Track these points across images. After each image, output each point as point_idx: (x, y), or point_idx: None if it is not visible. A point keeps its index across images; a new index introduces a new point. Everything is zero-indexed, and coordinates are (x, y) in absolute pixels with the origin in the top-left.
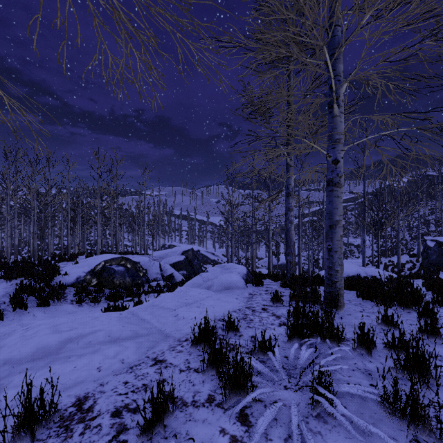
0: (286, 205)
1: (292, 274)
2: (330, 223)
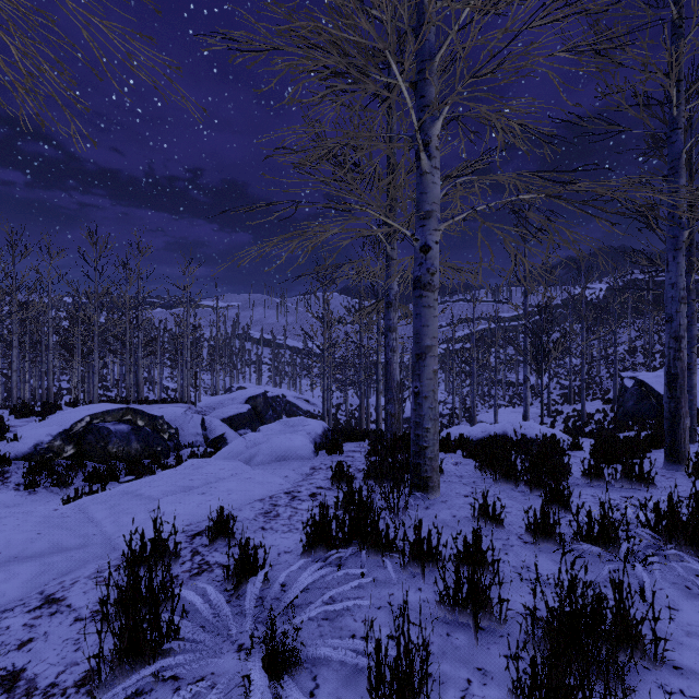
0: (386, 323)
1: (394, 434)
2: (417, 350)
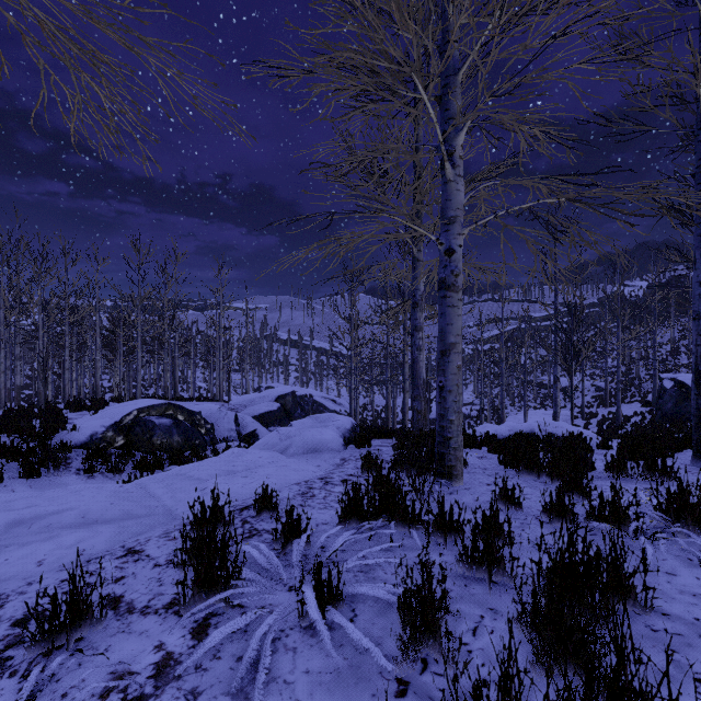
0: (412, 322)
1: (420, 430)
2: (442, 347)
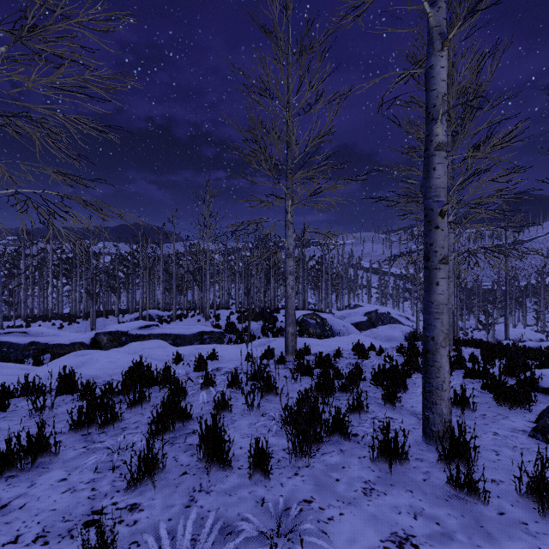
0: None
1: None
2: None
